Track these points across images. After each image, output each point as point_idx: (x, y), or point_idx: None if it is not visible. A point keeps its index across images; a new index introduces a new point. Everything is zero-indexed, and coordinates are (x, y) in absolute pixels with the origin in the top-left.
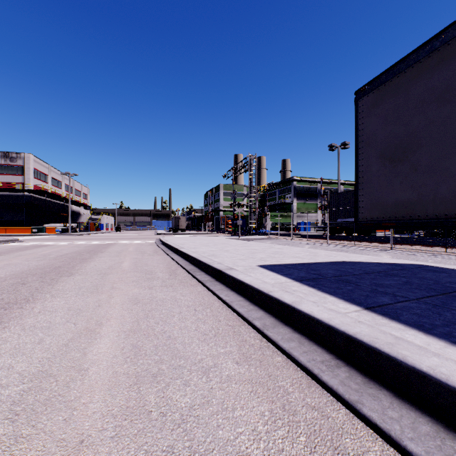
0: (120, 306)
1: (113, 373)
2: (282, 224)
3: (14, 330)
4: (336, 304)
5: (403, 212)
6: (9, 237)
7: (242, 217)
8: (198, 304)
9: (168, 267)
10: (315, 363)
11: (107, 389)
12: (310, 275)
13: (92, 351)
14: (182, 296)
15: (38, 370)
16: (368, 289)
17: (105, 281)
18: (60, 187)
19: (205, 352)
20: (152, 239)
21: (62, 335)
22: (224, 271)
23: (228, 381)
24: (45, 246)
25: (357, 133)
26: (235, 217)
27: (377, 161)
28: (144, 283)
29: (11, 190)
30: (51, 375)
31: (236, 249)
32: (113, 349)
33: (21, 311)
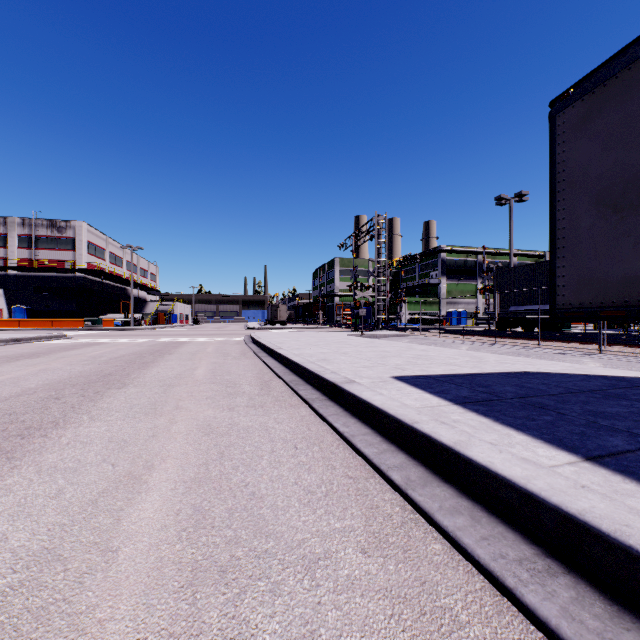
0: (183, 438)
1: (157, 561)
2: (424, 314)
3: (25, 473)
4: (532, 449)
5: (639, 293)
6: (56, 332)
7: (367, 305)
8: (300, 438)
9: (259, 377)
10: (506, 564)
11: (142, 592)
12: (477, 394)
13: (130, 515)
14: (277, 424)
15: (43, 548)
16: (582, 422)
17: (168, 397)
18: (120, 265)
19: (309, 526)
20: (239, 336)
21: (91, 485)
22: (340, 385)
23: (348, 590)
24: (97, 345)
25: (554, 168)
26: (356, 305)
27: (590, 211)
28: (223, 402)
29: (59, 270)
30: (60, 559)
31: (359, 351)
32: (163, 513)
33: (43, 441)
